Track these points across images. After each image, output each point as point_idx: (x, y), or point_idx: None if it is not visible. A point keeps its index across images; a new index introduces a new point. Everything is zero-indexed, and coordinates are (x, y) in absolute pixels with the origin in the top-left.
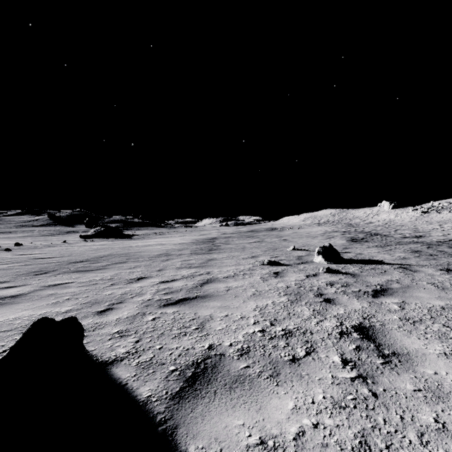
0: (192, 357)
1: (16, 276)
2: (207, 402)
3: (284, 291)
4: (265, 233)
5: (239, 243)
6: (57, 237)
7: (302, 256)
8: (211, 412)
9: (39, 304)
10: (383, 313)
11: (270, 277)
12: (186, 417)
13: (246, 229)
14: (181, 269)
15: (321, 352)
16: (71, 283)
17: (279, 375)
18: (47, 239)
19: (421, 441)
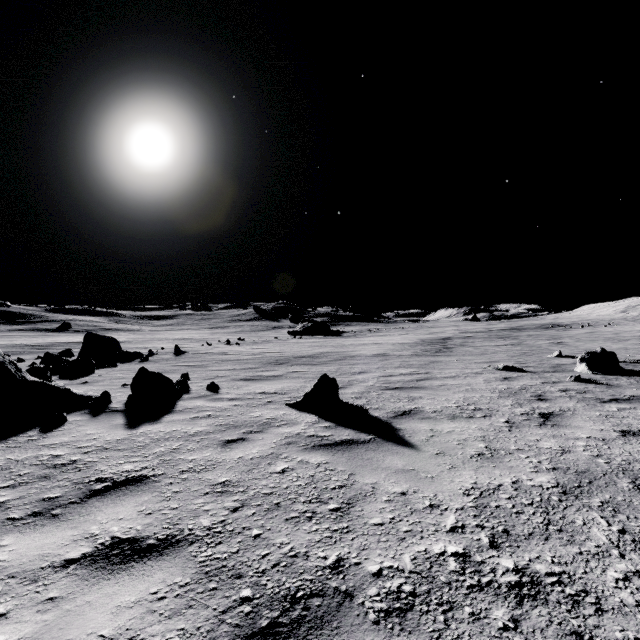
0: (402, 409)
1: (263, 364)
2: (408, 420)
3: (501, 390)
4: (532, 332)
5: (481, 345)
6: (266, 333)
7: (564, 364)
8: (409, 422)
9: (294, 381)
10: (588, 410)
11: (496, 380)
12: (397, 421)
13: (504, 326)
14: (399, 368)
15: (494, 417)
16: (307, 372)
17: (454, 419)
18: (258, 334)
19: (516, 440)
